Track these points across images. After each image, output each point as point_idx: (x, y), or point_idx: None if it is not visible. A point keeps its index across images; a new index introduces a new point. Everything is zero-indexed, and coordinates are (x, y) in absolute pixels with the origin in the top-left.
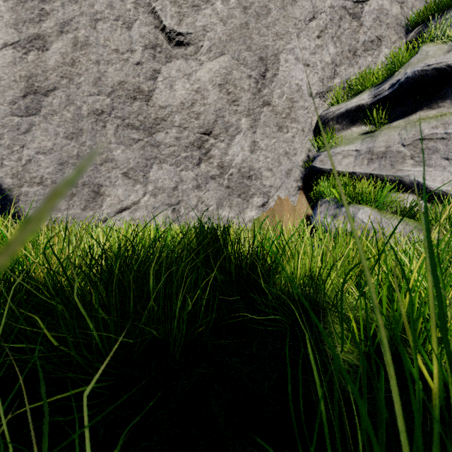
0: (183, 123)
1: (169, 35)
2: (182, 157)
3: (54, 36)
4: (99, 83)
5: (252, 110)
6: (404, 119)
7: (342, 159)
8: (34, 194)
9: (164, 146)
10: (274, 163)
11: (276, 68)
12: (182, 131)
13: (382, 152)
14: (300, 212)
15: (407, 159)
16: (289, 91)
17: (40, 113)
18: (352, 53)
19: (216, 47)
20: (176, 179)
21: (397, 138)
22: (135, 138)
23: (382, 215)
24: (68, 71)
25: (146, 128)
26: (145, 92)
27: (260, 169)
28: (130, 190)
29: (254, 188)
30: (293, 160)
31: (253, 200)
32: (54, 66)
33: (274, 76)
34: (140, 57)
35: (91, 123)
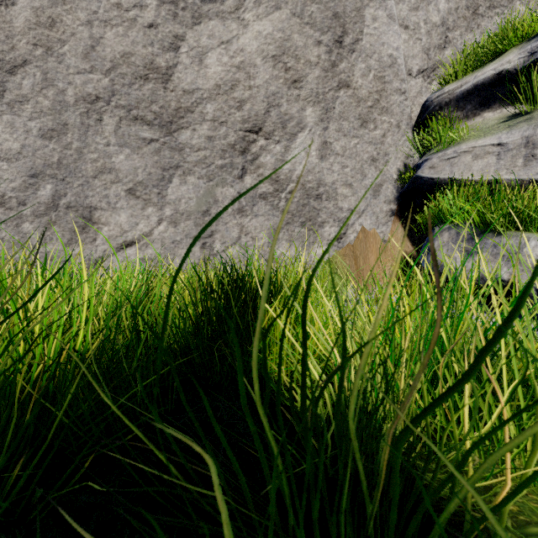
0: (219, 115)
1: None
2: (217, 165)
3: None
4: (92, 55)
5: (322, 95)
6: None
7: (472, 162)
8: None
9: (190, 150)
10: (355, 175)
11: (359, 31)
12: (217, 128)
13: None
14: (394, 248)
15: None
16: (378, 66)
17: (3, 99)
18: (471, 11)
19: None
20: (208, 199)
21: None
22: (147, 138)
23: None
24: (44, 36)
25: (163, 124)
26: (162, 68)
27: (334, 183)
28: (138, 215)
29: (325, 212)
30: (383, 171)
31: (324, 230)
32: (23, 29)
33: (356, 43)
34: (154, 16)
35: (80, 114)
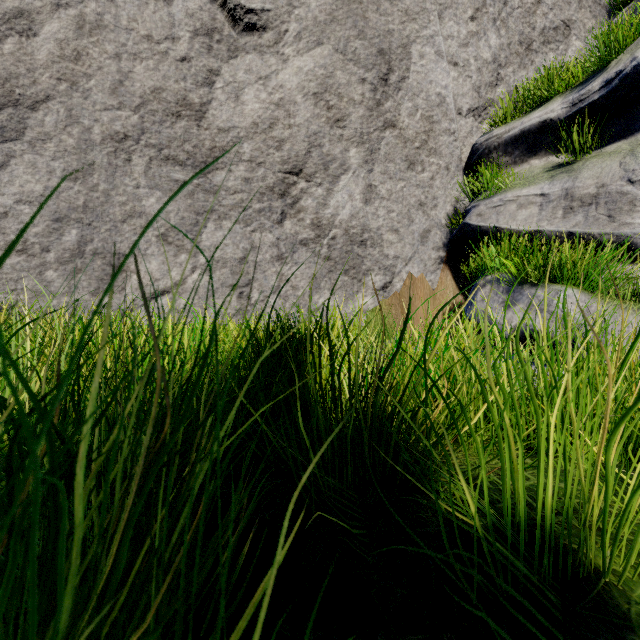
0: (257, 155)
1: (233, 13)
2: (255, 209)
3: (45, 12)
4: (120, 90)
5: (367, 135)
6: (627, 139)
7: (516, 211)
8: (13, 269)
9: (226, 192)
10: (401, 220)
11: (405, 68)
12: (255, 169)
13: (590, 196)
14: (443, 298)
15: (639, 205)
16: (425, 105)
17: (24, 137)
18: (524, 46)
19: (309, 33)
20: (245, 245)
21: (619, 171)
22: (179, 180)
23: (601, 302)
24: (69, 70)
25: (197, 164)
26: (196, 105)
27: (379, 229)
28: (170, 262)
29: (370, 260)
30: (432, 216)
31: (369, 279)
32: (45, 62)
33: (402, 81)
34: (187, 49)
35: (107, 154)
